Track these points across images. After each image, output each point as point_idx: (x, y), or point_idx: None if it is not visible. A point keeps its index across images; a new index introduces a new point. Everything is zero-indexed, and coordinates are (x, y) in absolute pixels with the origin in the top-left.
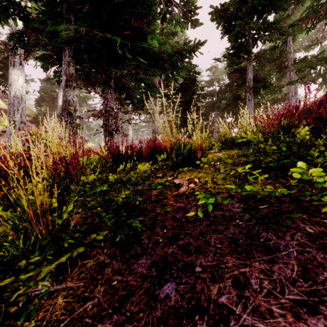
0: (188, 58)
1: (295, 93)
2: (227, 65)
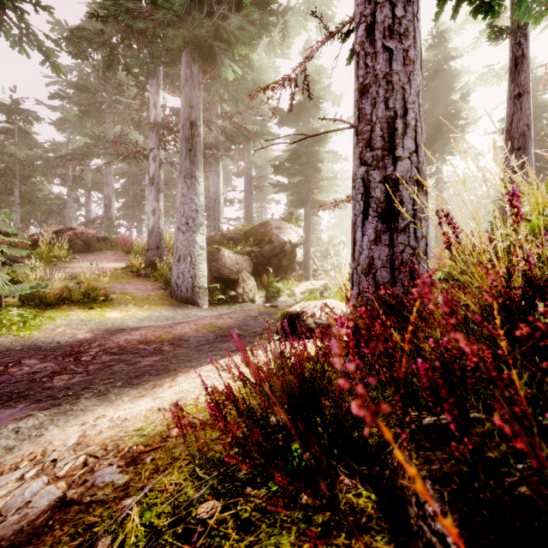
0: None
1: (88, 198)
2: None
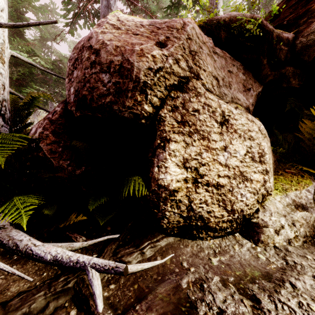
0: None
1: None
2: None
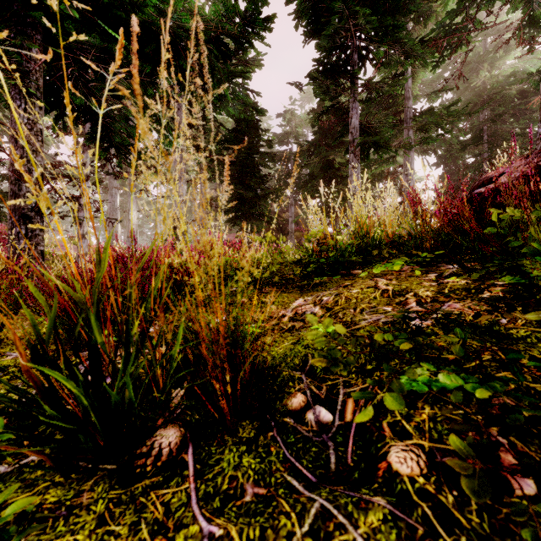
0: (241, 77)
1: None
2: (309, 114)
